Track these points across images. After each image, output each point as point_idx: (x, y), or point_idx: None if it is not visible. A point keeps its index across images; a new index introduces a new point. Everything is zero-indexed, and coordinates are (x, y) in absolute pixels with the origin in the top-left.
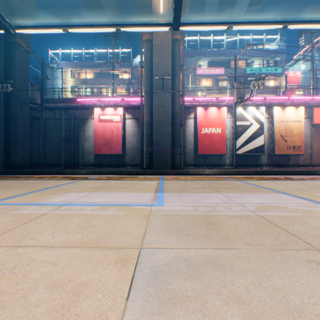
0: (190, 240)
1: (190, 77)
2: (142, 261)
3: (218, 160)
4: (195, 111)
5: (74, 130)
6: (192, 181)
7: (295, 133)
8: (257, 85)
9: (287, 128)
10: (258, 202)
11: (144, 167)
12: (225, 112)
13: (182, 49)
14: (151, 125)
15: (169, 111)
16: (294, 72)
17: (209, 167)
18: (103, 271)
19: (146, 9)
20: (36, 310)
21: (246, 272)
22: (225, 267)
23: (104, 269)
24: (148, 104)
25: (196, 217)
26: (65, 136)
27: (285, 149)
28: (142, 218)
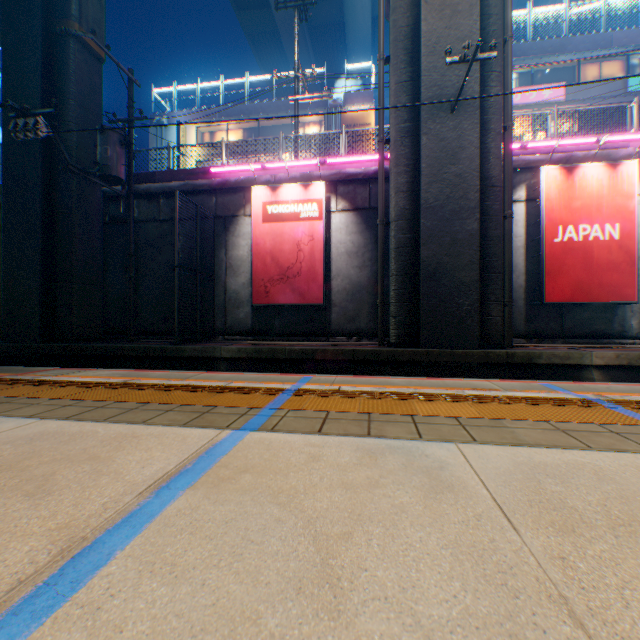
0: None
1: None
2: None
3: (602, 321)
4: (530, 179)
5: (203, 244)
6: None
7: None
8: None
9: None
10: None
11: (390, 341)
12: (634, 174)
13: None
14: (413, 219)
15: (472, 173)
16: None
17: (574, 342)
18: None
19: None
20: None
21: None
22: None
23: None
24: (403, 159)
25: None
26: (182, 262)
27: None
28: None
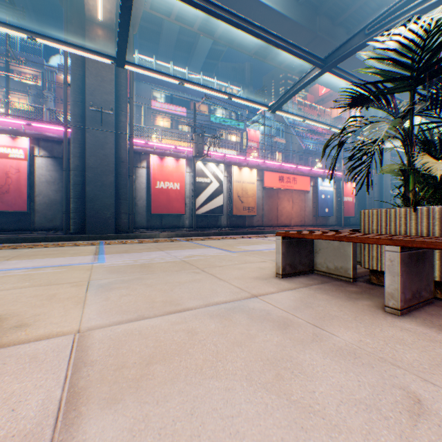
0: (127, 274)
1: (143, 110)
2: (93, 284)
3: (177, 221)
4: (149, 159)
5: None
6: (139, 244)
7: (250, 195)
8: (213, 143)
9: (243, 189)
10: (190, 254)
11: (71, 232)
12: (185, 165)
13: (130, 76)
14: (84, 171)
15: (112, 155)
16: (255, 130)
17: (166, 230)
18: (66, 289)
19: (75, 3)
20: (31, 301)
21: (155, 278)
22: (145, 278)
23: (66, 289)
24: (78, 140)
25: (135, 265)
26: None
27: (242, 210)
28: (85, 270)
